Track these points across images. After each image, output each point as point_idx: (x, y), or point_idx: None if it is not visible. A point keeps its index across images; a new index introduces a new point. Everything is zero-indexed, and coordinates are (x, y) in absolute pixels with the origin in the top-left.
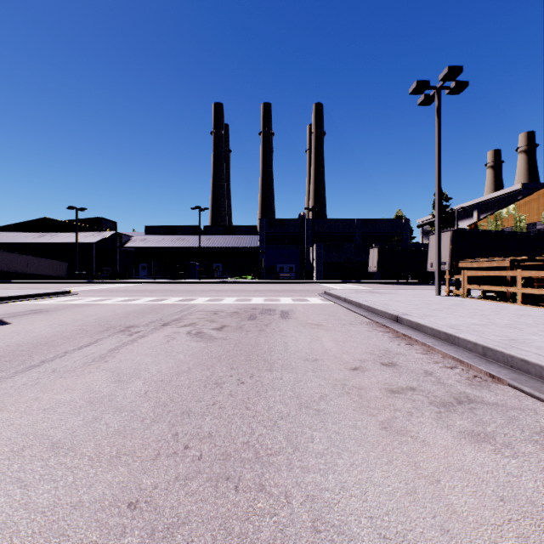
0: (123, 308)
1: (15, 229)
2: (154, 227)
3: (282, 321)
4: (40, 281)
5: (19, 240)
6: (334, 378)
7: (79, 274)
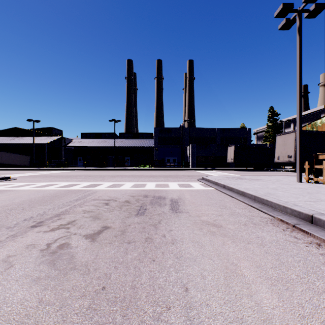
0: (28, 195)
1: None
2: (87, 134)
3: (173, 218)
4: (7, 169)
5: None
6: None
7: (35, 163)
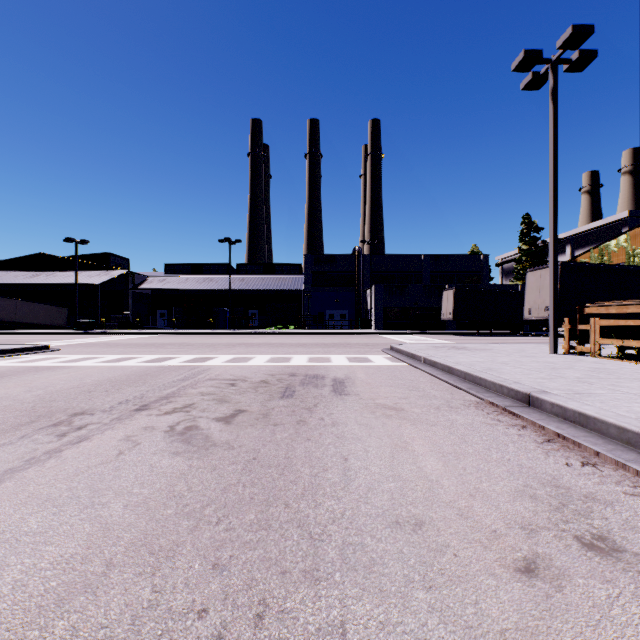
0: (101, 373)
1: (4, 267)
2: (175, 265)
3: (336, 401)
4: (28, 332)
5: (7, 281)
6: (496, 629)
7: (79, 322)
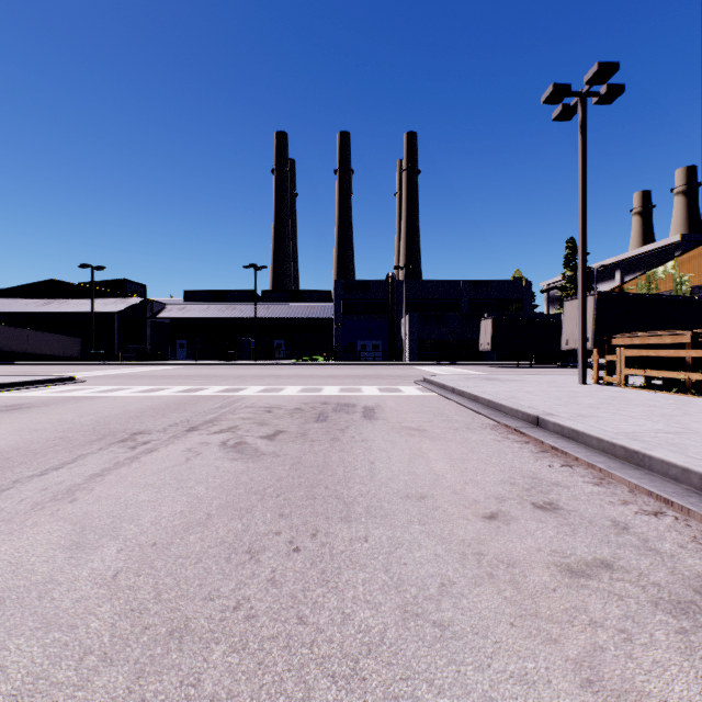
0: (140, 402)
1: (13, 294)
2: (196, 292)
3: (366, 424)
4: (42, 363)
5: (17, 310)
6: (459, 539)
7: (95, 353)
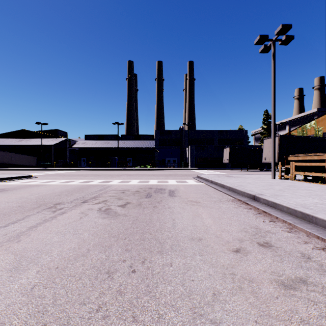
0: (61, 187)
1: (4, 136)
2: (90, 135)
3: (170, 199)
4: (18, 169)
5: (6, 143)
6: (221, 264)
7: (43, 164)
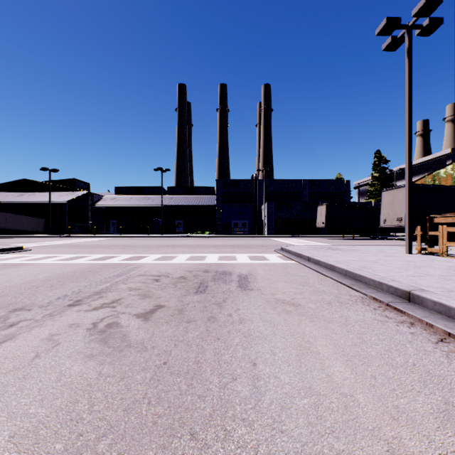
0: (53, 270)
1: None
2: (123, 188)
3: (241, 296)
4: (14, 236)
5: None
6: None
7: (52, 229)
